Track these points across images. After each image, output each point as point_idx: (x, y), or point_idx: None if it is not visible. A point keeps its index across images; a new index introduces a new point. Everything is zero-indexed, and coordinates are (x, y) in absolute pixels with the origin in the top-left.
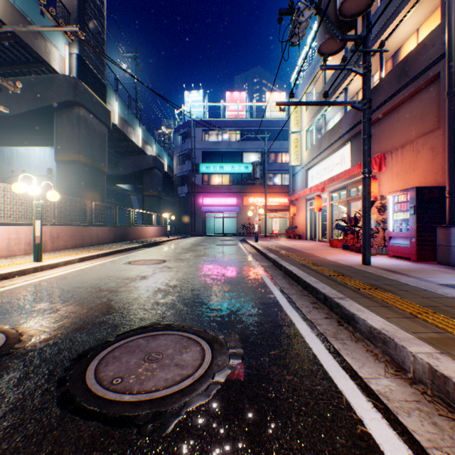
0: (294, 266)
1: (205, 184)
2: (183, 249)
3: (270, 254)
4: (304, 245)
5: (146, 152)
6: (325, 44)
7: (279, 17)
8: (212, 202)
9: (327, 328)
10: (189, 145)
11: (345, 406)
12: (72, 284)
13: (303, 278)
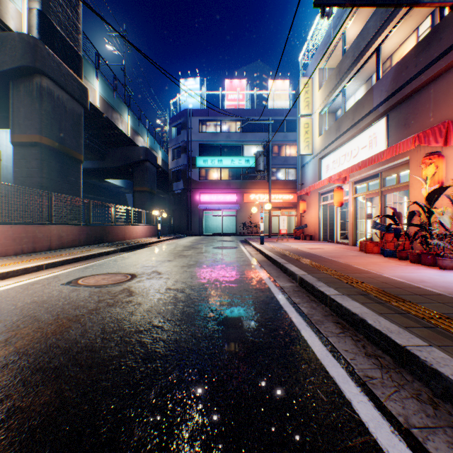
0: (353, 299)
1: (203, 179)
2: (169, 255)
3: (290, 265)
4: (325, 249)
5: (136, 143)
6: None
7: None
8: (210, 199)
9: None
10: (185, 137)
11: None
12: None
13: (427, 359)
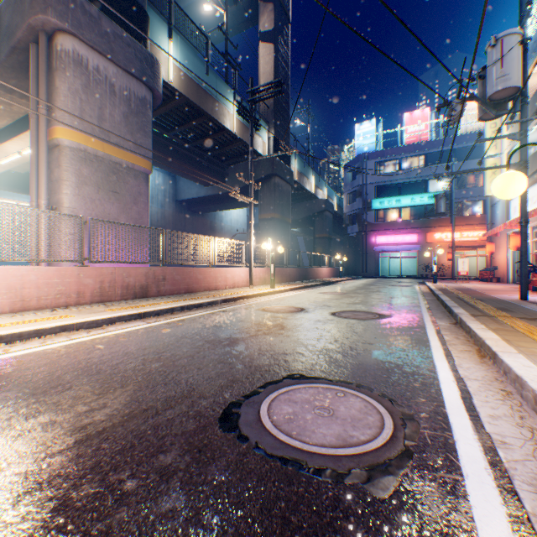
0: (448, 297)
1: (378, 221)
2: (356, 287)
3: (437, 291)
4: (490, 287)
5: (317, 197)
6: (484, 115)
7: (437, 109)
8: (386, 240)
9: (438, 316)
10: (359, 181)
11: (422, 324)
12: (300, 299)
13: (445, 301)
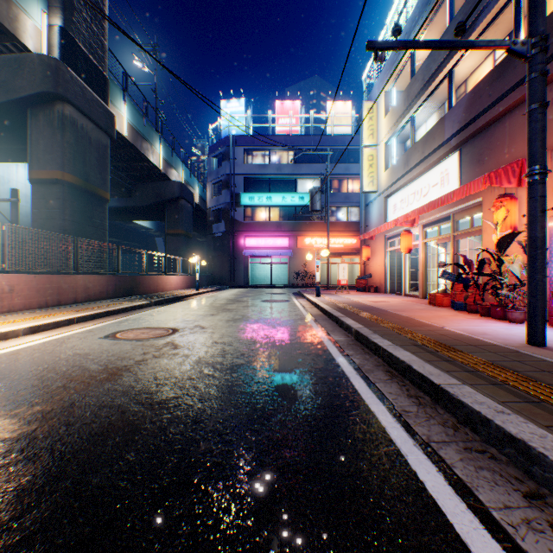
0: (405, 349)
1: (248, 220)
2: (211, 309)
3: (346, 319)
4: (389, 302)
5: (169, 177)
6: None
7: None
8: (256, 243)
9: None
10: (227, 169)
11: None
12: None
13: (455, 393)
